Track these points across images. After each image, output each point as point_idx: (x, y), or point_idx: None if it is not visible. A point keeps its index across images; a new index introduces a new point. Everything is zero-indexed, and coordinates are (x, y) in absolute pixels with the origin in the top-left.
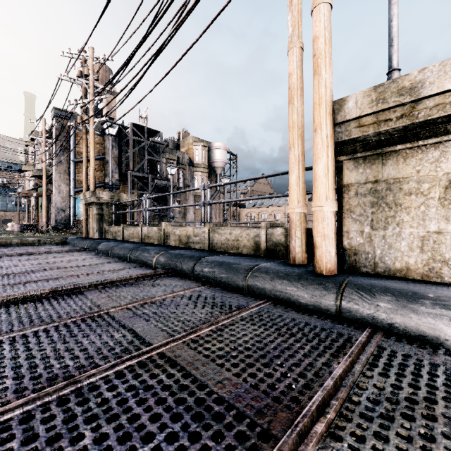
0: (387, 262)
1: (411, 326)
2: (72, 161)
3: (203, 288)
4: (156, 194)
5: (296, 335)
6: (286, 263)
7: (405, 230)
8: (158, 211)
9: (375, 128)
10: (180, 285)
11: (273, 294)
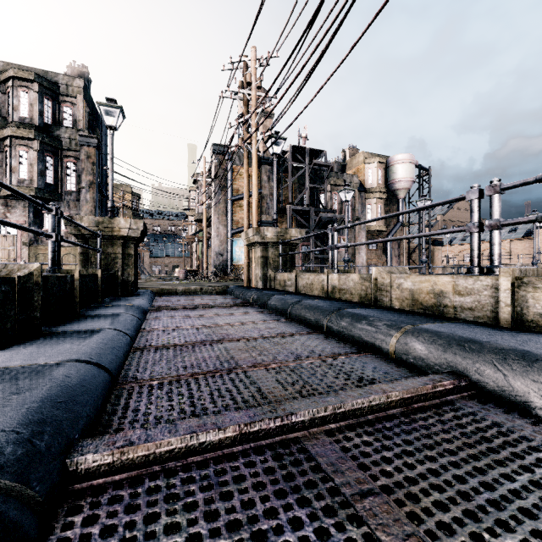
0: None
1: None
2: (230, 200)
3: None
4: (319, 231)
5: None
6: None
7: None
8: (321, 252)
9: None
10: None
11: None
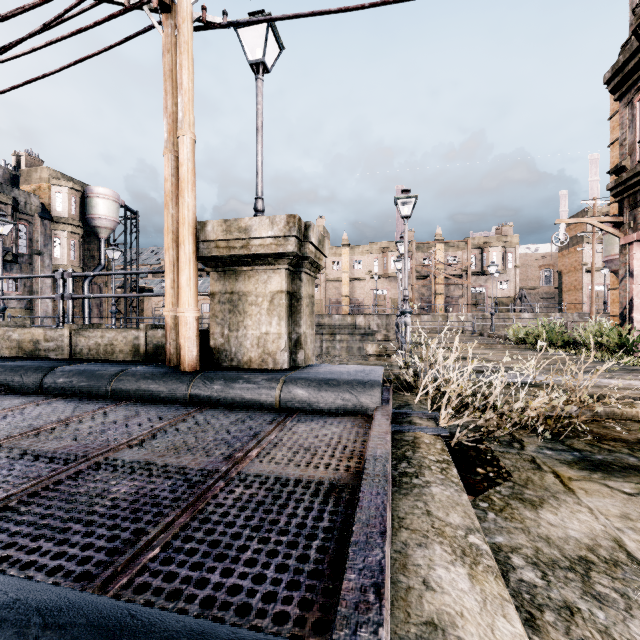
0: (239, 357)
1: (230, 398)
2: None
3: (55, 400)
4: None
5: (141, 417)
6: (162, 365)
7: (249, 332)
8: None
9: (228, 252)
10: (19, 401)
11: (137, 394)
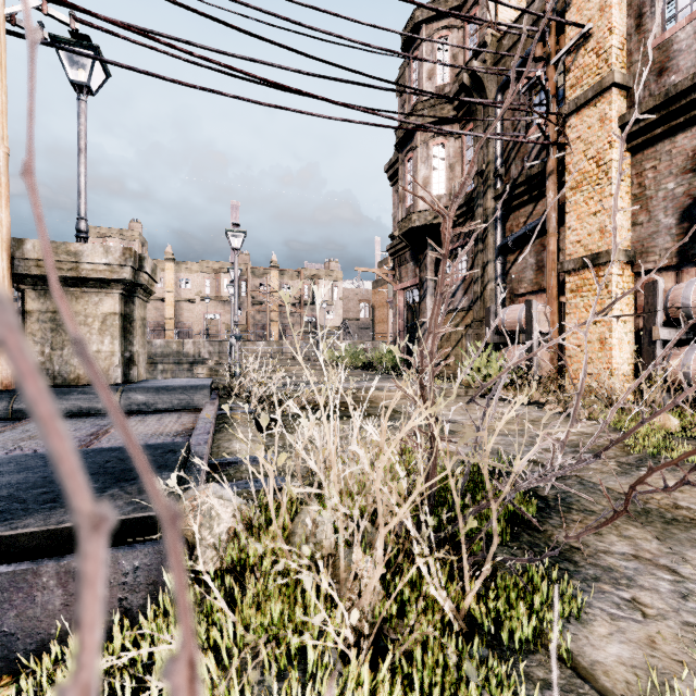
0: (65, 375)
1: (64, 409)
2: None
3: None
4: None
5: None
6: None
7: None
8: None
9: None
10: None
11: None
